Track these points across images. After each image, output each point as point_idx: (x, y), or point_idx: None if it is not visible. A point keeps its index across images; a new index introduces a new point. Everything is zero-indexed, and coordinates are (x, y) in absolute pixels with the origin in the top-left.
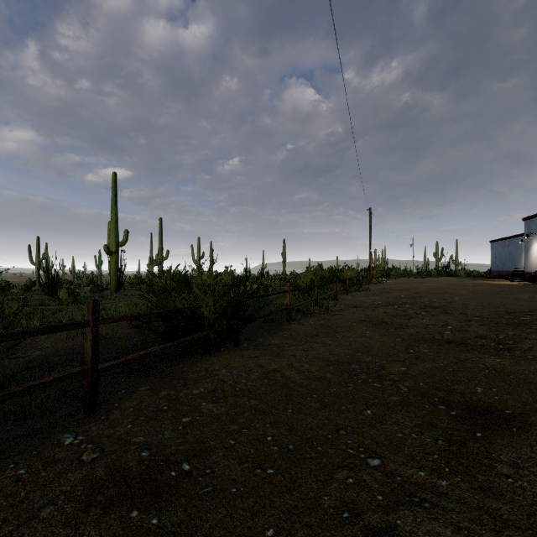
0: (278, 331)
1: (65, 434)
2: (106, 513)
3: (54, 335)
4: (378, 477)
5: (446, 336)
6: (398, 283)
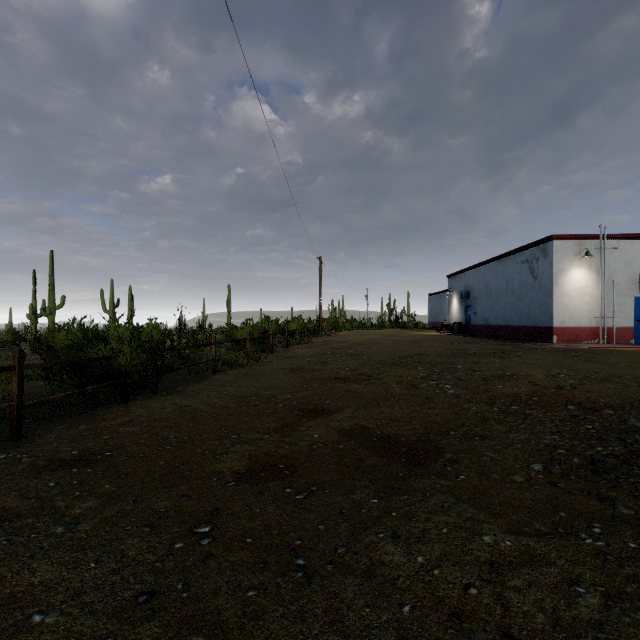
0: (201, 380)
1: None
2: (54, 472)
3: None
4: (233, 440)
5: (339, 375)
6: (345, 335)
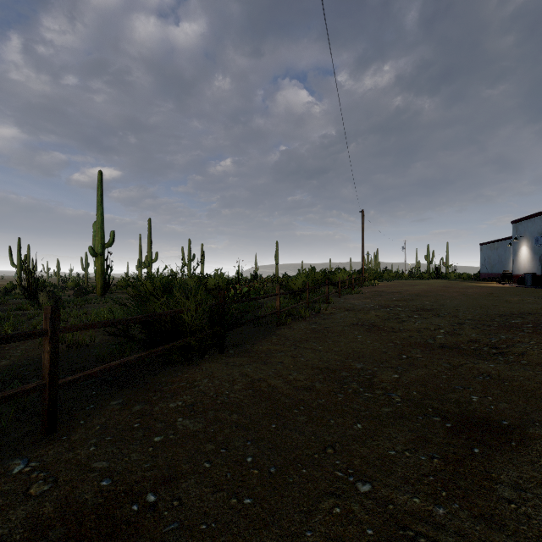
0: (267, 336)
1: (16, 460)
2: None
3: (27, 342)
4: (369, 505)
5: (439, 340)
6: (391, 285)
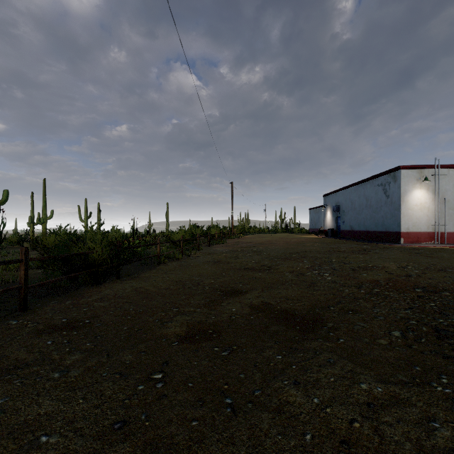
0: (149, 270)
1: (10, 320)
2: (50, 334)
3: None
4: (175, 312)
5: (248, 266)
6: (250, 237)
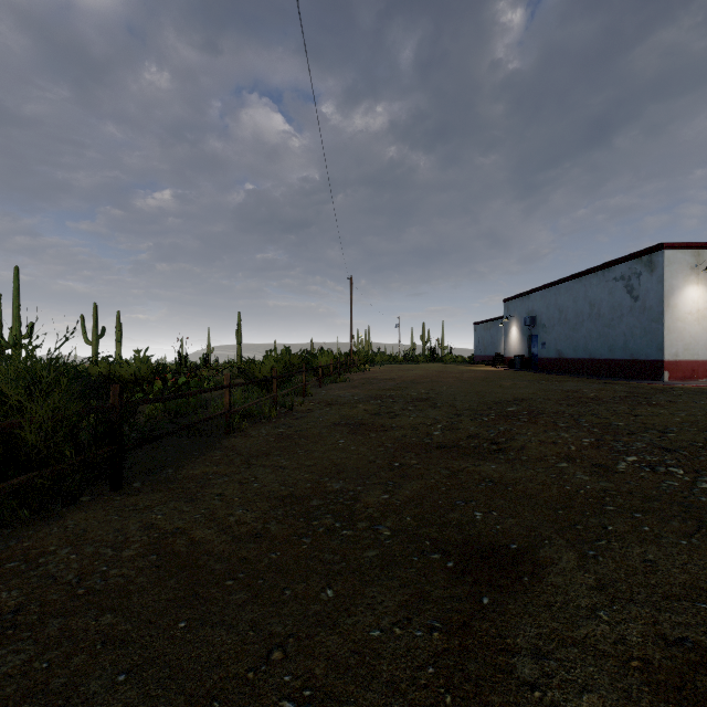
0: (206, 451)
1: None
2: None
3: None
4: None
5: (437, 438)
6: (384, 371)
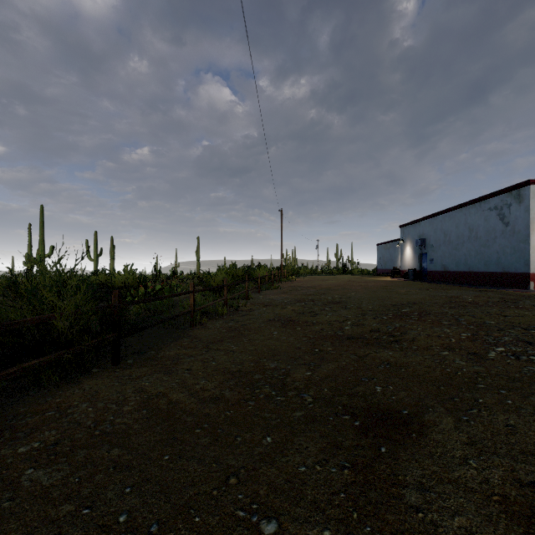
0: (177, 338)
1: None
2: None
3: None
4: None
5: (347, 331)
6: (306, 280)
